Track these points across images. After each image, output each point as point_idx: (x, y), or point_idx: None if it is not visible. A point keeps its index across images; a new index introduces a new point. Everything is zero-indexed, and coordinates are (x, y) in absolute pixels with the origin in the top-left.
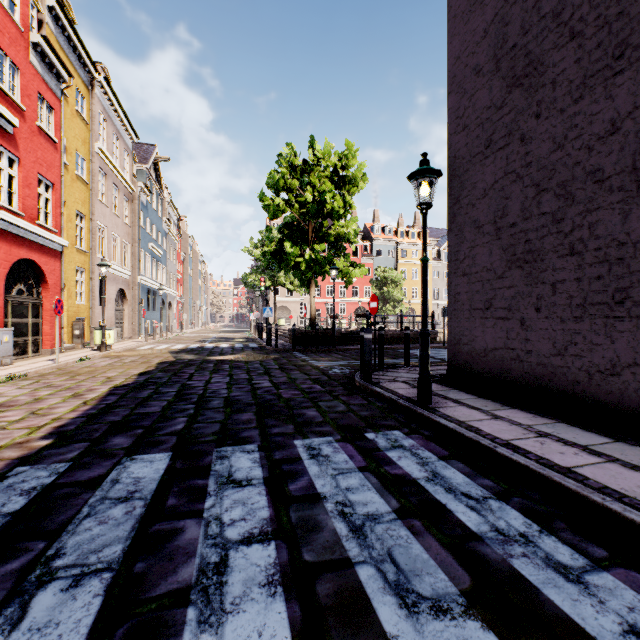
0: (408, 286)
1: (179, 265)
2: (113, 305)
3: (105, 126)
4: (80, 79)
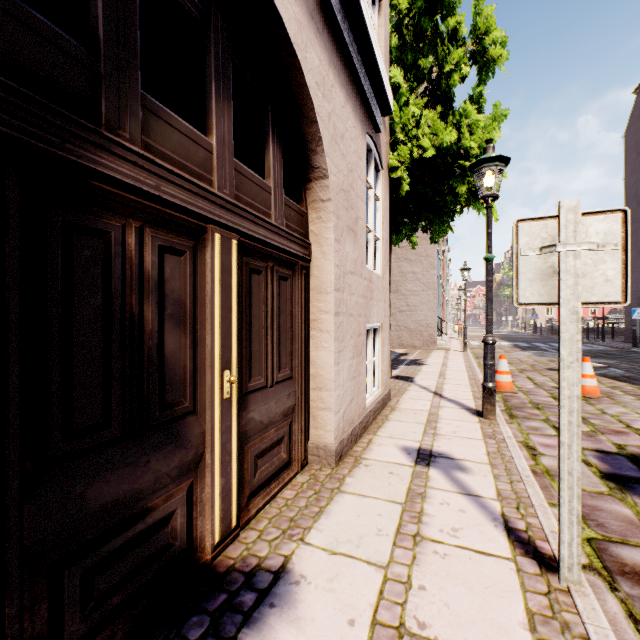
0: None
1: None
2: None
3: None
4: None
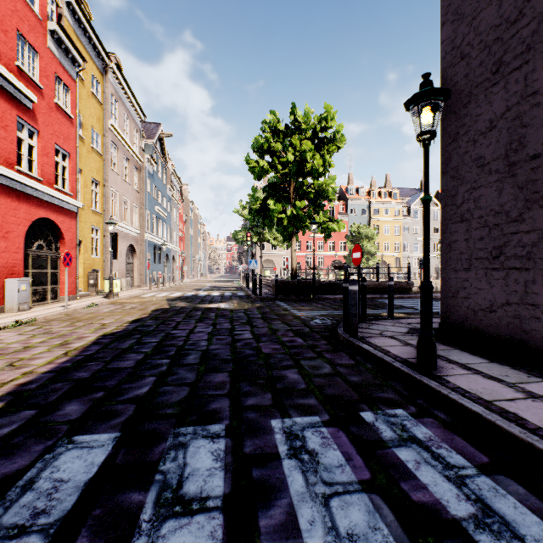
0: (380, 241)
1: (182, 225)
2: (124, 258)
3: (117, 106)
4: (95, 66)
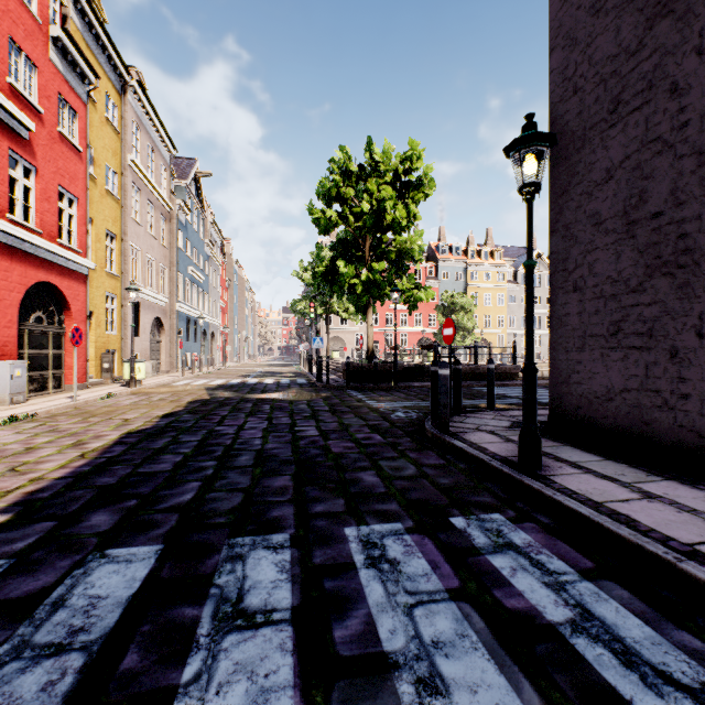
0: (479, 313)
1: (223, 292)
2: (148, 335)
3: (139, 136)
4: (110, 83)
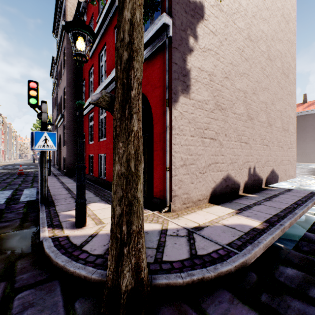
0: None
1: (2, 135)
2: None
3: None
4: None
